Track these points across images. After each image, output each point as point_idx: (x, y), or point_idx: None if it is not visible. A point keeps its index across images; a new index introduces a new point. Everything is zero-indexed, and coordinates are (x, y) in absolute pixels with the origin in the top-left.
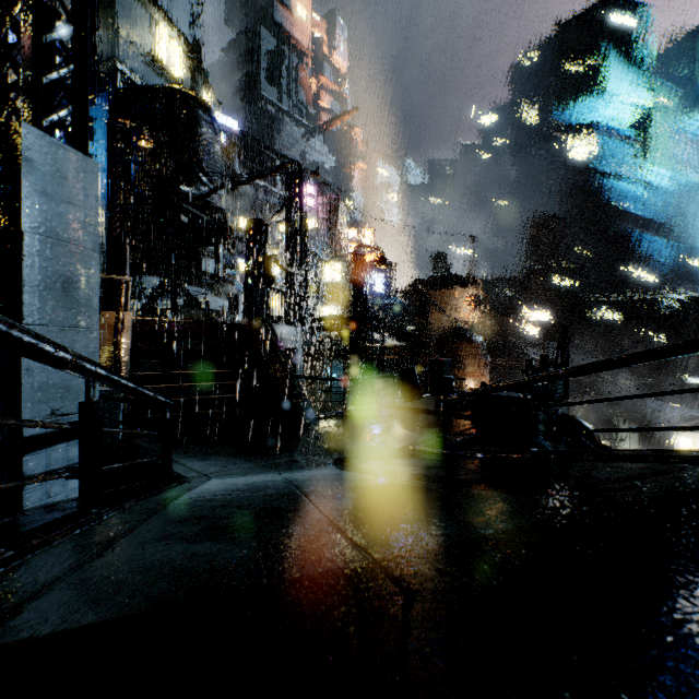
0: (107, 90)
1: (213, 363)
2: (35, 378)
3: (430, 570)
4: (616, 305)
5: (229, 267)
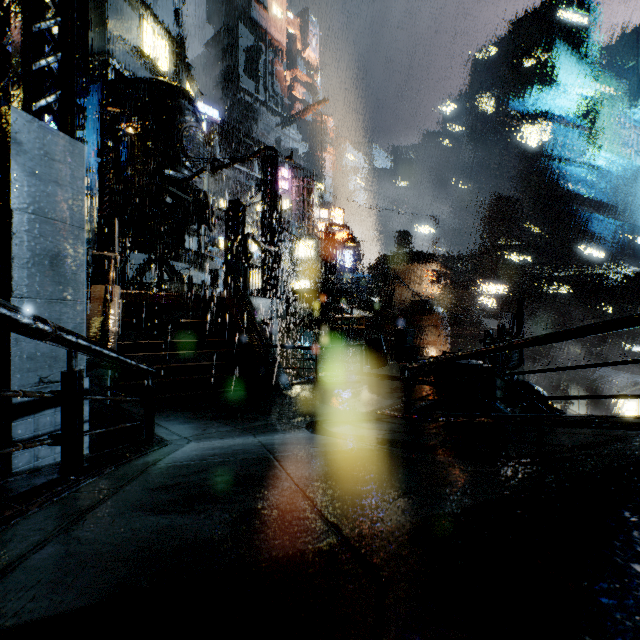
0: (98, 81)
1: (195, 332)
2: (24, 348)
3: (403, 553)
4: (566, 279)
5: (211, 244)
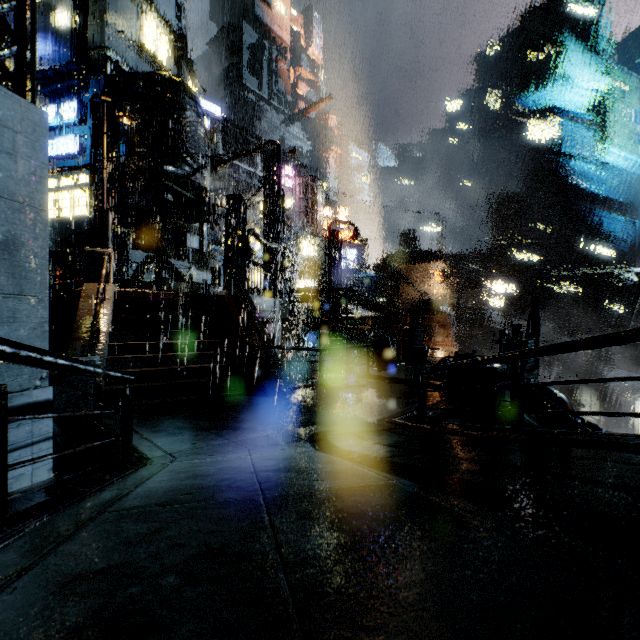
0: (97, 76)
1: (192, 333)
2: None
3: None
4: (576, 278)
5: (213, 243)
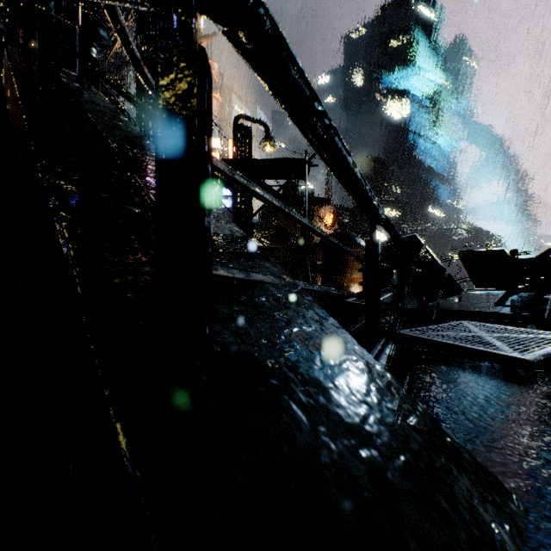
0: None
1: None
2: None
3: None
4: (423, 232)
5: None
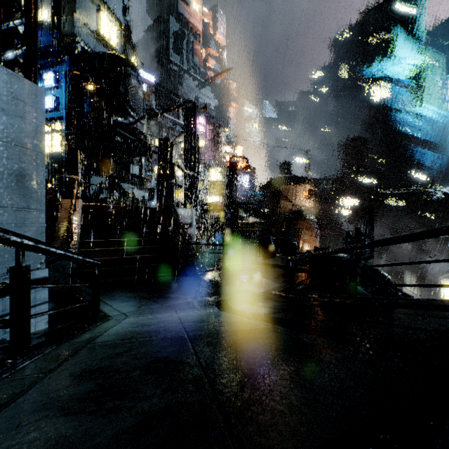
0: (68, 55)
1: (135, 233)
2: None
3: None
4: (401, 195)
5: (149, 171)
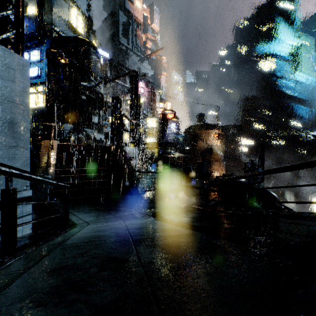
0: (48, 38)
1: (95, 164)
2: None
3: None
4: (283, 137)
5: (105, 120)
